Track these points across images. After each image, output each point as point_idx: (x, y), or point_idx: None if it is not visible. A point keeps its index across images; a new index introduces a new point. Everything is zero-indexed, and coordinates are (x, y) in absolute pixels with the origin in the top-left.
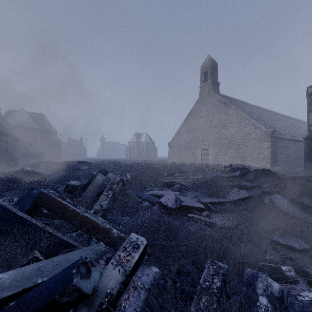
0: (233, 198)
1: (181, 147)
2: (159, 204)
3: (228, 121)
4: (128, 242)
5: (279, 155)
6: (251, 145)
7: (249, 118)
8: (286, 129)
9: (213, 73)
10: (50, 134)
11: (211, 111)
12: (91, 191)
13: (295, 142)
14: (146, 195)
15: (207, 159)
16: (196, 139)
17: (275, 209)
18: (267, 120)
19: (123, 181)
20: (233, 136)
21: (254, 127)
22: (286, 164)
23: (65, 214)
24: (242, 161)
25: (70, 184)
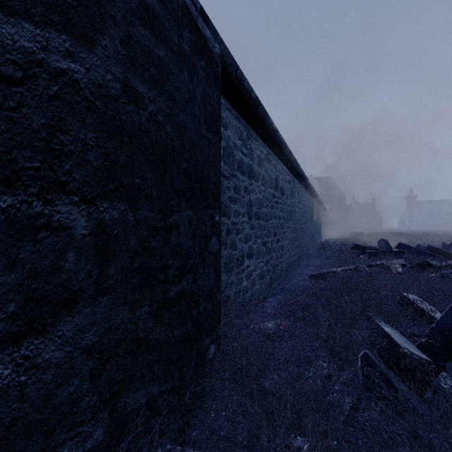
0: None
1: None
2: None
3: None
4: None
5: None
6: None
7: None
8: None
9: None
10: (338, 199)
11: None
12: None
13: None
14: None
15: None
16: None
17: None
18: None
19: None
20: None
21: None
22: None
23: (450, 257)
24: None
25: None
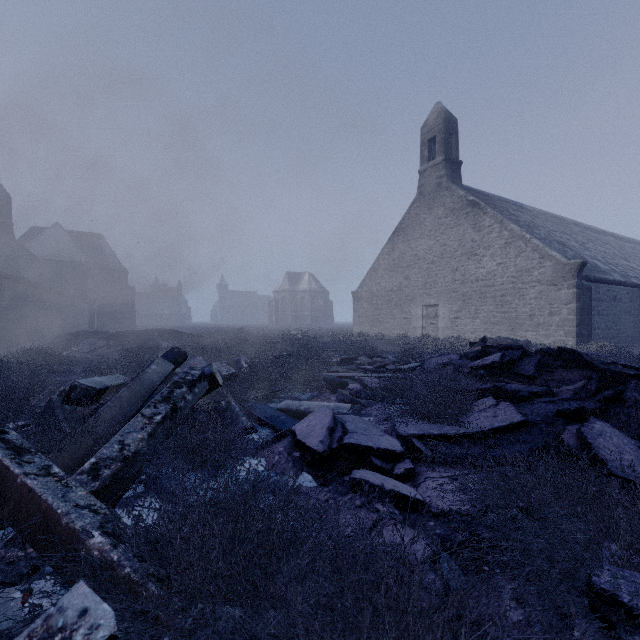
0: (479, 424)
1: (380, 302)
2: (292, 437)
3: (481, 244)
4: (37, 633)
5: (594, 318)
6: (532, 294)
7: (528, 235)
8: (612, 260)
9: (448, 142)
10: (114, 275)
11: (443, 224)
12: (123, 404)
13: (632, 289)
14: (270, 412)
15: (435, 326)
16: (411, 284)
17: (594, 467)
18: (569, 240)
19: (213, 378)
20: (492, 276)
21: (538, 257)
22: (612, 337)
23: None
24: (511, 330)
25: (80, 384)
